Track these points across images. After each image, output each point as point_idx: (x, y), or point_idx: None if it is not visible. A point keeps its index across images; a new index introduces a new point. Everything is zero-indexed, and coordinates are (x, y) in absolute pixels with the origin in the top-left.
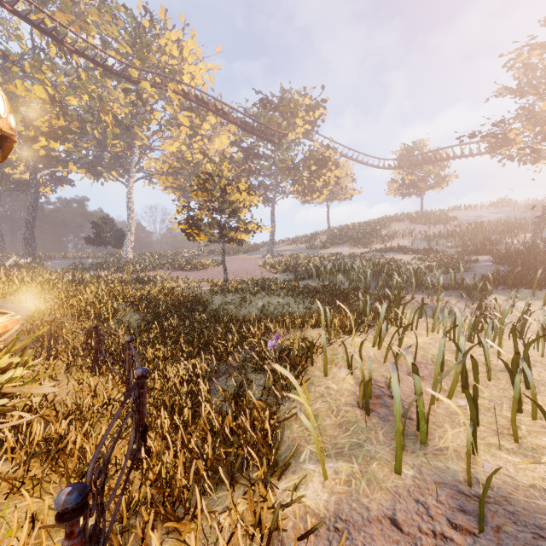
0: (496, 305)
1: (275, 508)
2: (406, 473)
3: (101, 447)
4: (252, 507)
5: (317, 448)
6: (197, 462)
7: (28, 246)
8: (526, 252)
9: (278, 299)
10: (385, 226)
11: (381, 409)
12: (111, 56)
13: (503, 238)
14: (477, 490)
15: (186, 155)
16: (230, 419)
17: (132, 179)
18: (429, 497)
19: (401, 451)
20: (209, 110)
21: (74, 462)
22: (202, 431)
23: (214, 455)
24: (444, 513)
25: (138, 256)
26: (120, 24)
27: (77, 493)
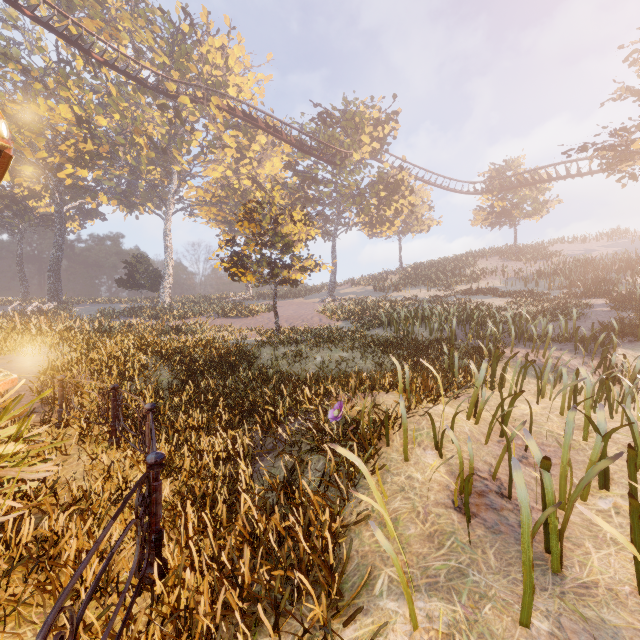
0: (627, 363)
1: None
2: (538, 626)
3: (62, 602)
4: None
5: (402, 583)
6: (227, 595)
7: (53, 290)
8: None
9: (341, 353)
10: (470, 263)
11: (488, 514)
12: (145, 67)
13: (622, 277)
14: None
15: (232, 182)
16: (277, 520)
17: (170, 211)
18: None
19: (532, 595)
20: (258, 127)
21: (67, 578)
22: (239, 536)
23: (253, 578)
24: None
25: (177, 300)
26: (156, 30)
27: None
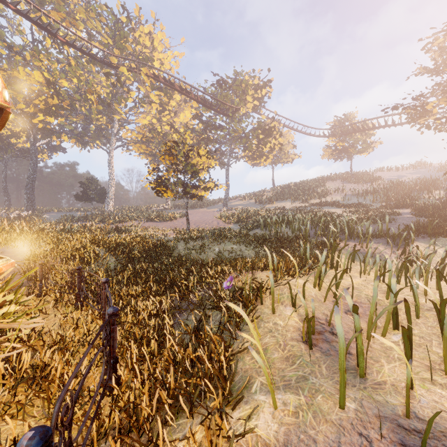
0: (419, 251)
1: (229, 437)
2: (349, 406)
3: (68, 386)
4: (208, 437)
5: (268, 382)
6: (160, 393)
7: (29, 202)
8: (442, 206)
9: (232, 246)
10: (320, 184)
11: (323, 344)
12: (95, 46)
13: (421, 194)
14: (416, 424)
15: (156, 127)
16: (190, 351)
17: (112, 147)
18: (371, 431)
19: (344, 387)
20: (175, 89)
21: (55, 389)
22: (166, 361)
23: (176, 385)
24: (387, 446)
25: (117, 209)
26: (103, 20)
27: (38, 438)
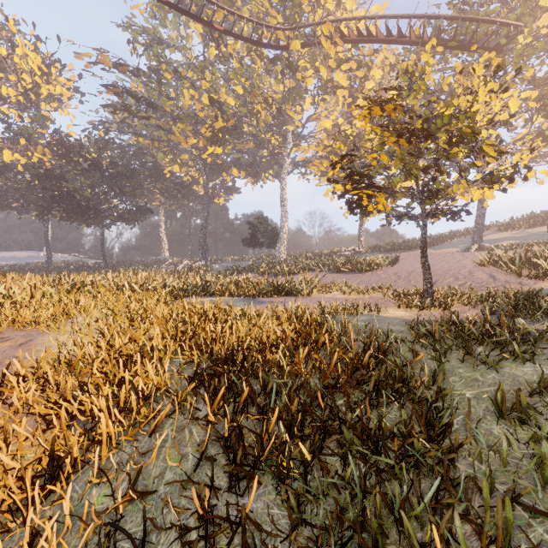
0: None
1: None
2: None
3: None
4: None
5: None
6: None
7: (202, 251)
8: None
9: None
10: None
11: None
12: (258, 24)
13: None
14: None
15: (343, 128)
16: None
17: (285, 172)
18: None
19: None
20: (377, 42)
21: None
22: None
23: None
24: None
25: (292, 256)
26: None
27: None
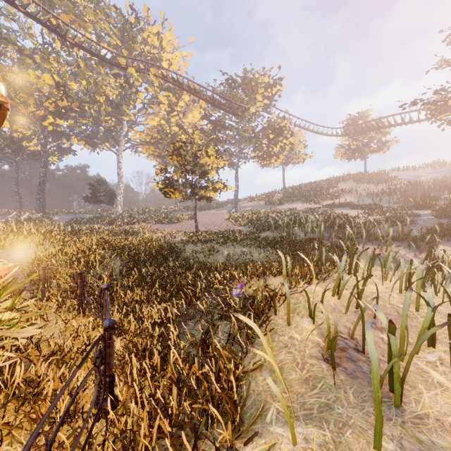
0: (446, 256)
1: None
2: (386, 446)
3: (38, 429)
4: None
5: (286, 415)
6: (160, 422)
7: (40, 204)
8: None
9: (241, 249)
10: (333, 185)
11: (348, 364)
12: (103, 47)
13: (441, 194)
14: None
15: (165, 128)
16: (196, 367)
17: (121, 148)
18: None
19: (381, 424)
20: (183, 89)
21: (46, 408)
22: (169, 379)
23: (179, 409)
24: None
25: (126, 211)
26: (111, 21)
27: None
